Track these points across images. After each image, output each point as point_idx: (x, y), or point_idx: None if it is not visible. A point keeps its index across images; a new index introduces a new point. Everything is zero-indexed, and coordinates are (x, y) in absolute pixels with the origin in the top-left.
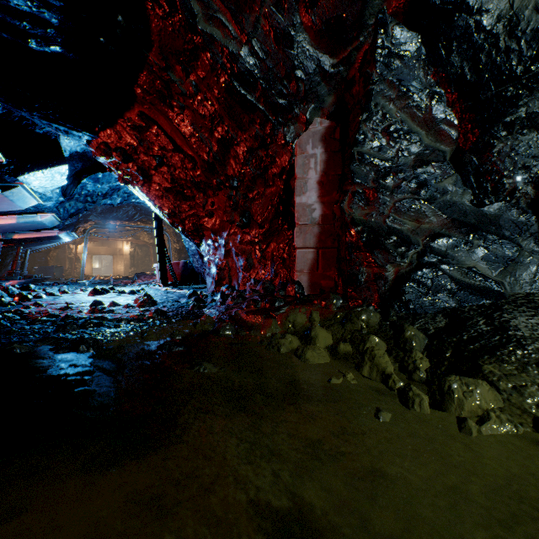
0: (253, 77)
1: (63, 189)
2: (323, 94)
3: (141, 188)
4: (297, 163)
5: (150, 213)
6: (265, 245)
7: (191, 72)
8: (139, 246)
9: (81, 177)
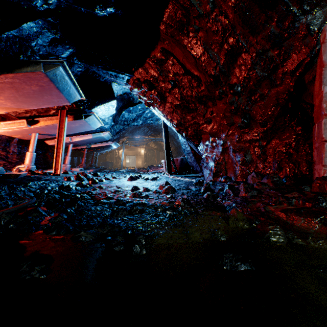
0: None
1: (113, 118)
2: None
3: (159, 107)
4: (326, 50)
5: (156, 130)
6: (265, 142)
7: None
8: (148, 150)
9: (121, 110)
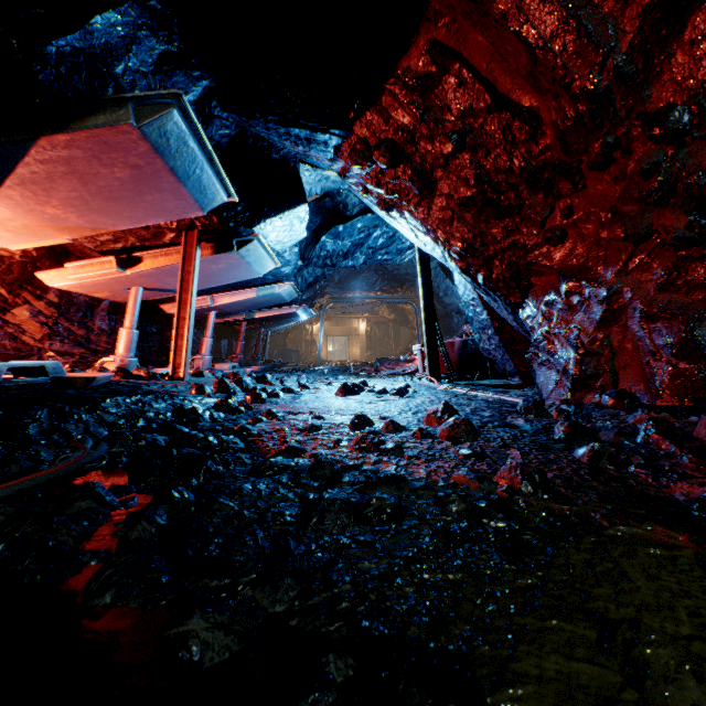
0: None
1: (301, 253)
2: None
3: (414, 211)
4: None
5: (394, 277)
6: None
7: None
8: (376, 324)
9: (319, 234)
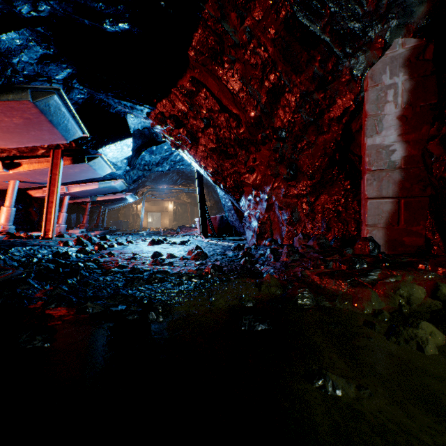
0: (320, 1)
1: (129, 161)
2: (413, 4)
3: (189, 151)
4: (368, 99)
5: (189, 177)
6: (314, 198)
7: (246, 17)
8: (179, 204)
9: (141, 150)
